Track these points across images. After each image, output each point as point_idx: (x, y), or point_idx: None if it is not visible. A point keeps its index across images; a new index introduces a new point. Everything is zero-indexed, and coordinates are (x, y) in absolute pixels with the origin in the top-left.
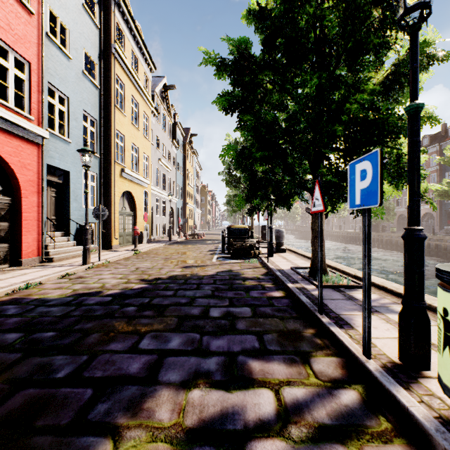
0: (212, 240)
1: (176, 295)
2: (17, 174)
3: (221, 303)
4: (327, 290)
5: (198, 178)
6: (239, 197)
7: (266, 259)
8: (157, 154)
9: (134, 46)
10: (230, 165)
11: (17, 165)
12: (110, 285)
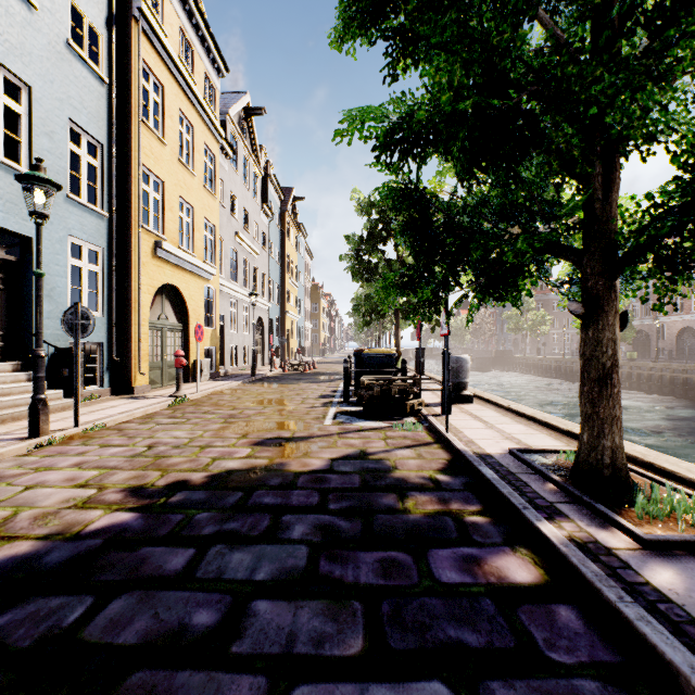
0: (328, 373)
1: (191, 576)
2: None
3: (339, 637)
4: (684, 558)
5: (307, 272)
6: (385, 281)
7: (439, 420)
8: (233, 224)
9: (184, 19)
10: (359, 243)
11: None
12: (31, 514)
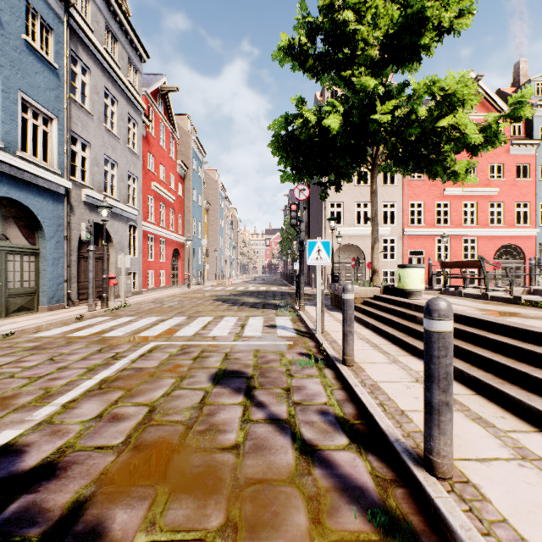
0: None
1: None
2: (523, 251)
3: None
4: None
5: None
6: None
7: None
8: None
9: None
10: None
11: (523, 247)
12: None
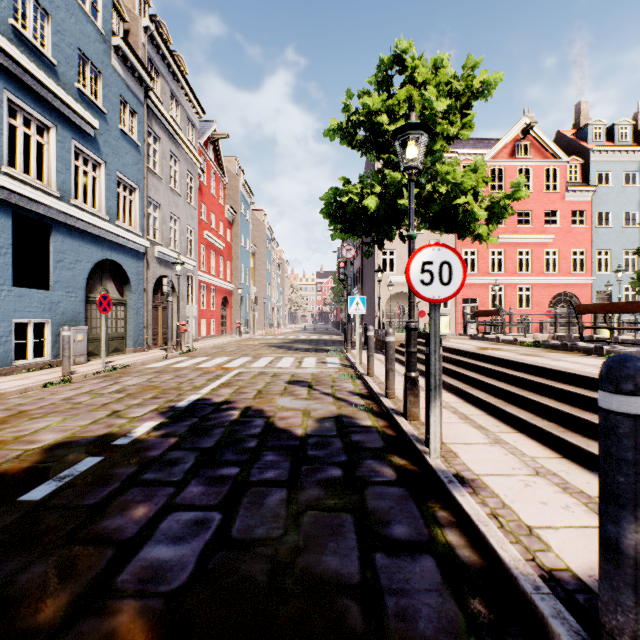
0: None
1: None
2: (579, 299)
3: None
4: None
5: None
6: None
7: None
8: None
9: None
10: None
11: (579, 295)
12: None
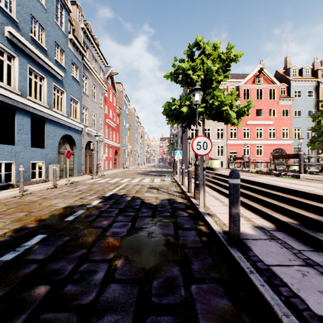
0: None
1: None
2: (286, 151)
3: None
4: None
5: None
6: None
7: None
8: None
9: None
10: None
11: (286, 150)
12: None
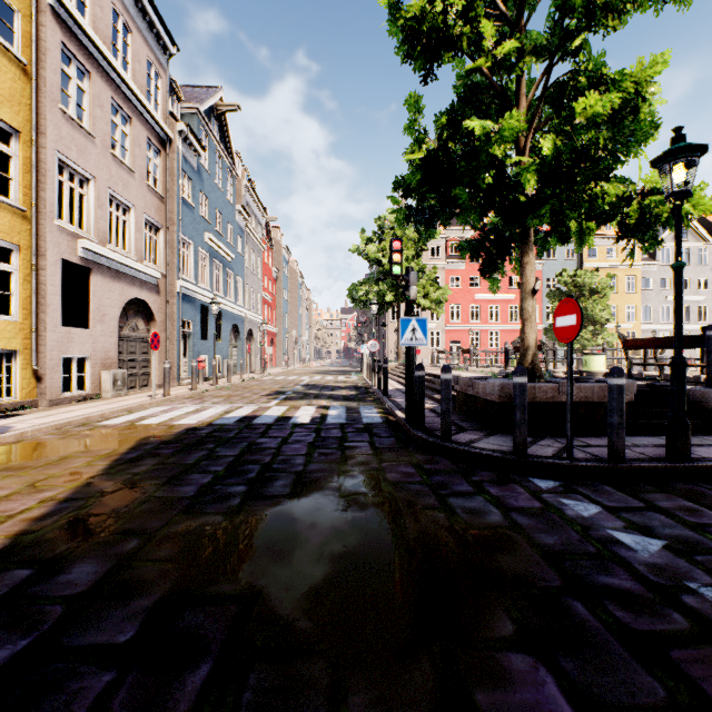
0: None
1: None
2: None
3: None
4: None
5: None
6: None
7: None
8: (664, 293)
9: (609, 243)
10: None
11: None
12: None
